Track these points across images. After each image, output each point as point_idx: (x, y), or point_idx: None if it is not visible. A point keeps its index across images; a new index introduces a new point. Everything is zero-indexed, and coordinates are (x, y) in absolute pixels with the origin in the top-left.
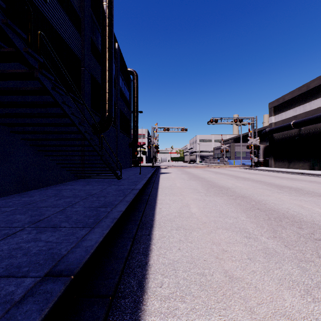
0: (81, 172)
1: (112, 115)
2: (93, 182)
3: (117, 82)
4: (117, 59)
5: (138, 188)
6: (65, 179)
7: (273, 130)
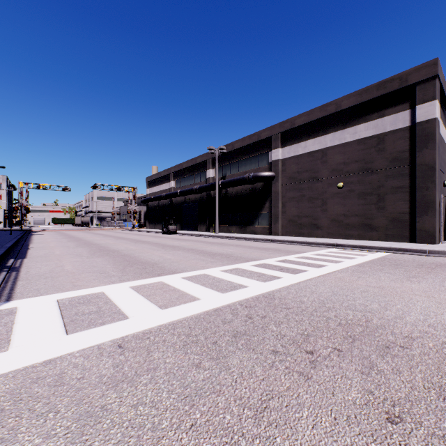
0: None
1: None
2: None
3: None
4: None
5: (19, 237)
6: None
7: (145, 200)
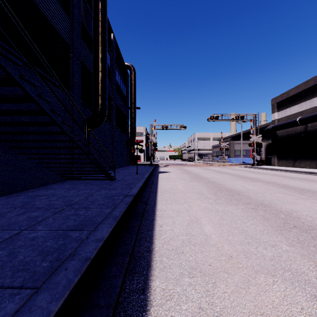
0: (68, 173)
1: (105, 109)
2: (81, 184)
3: (112, 75)
4: (113, 51)
5: (133, 194)
6: (48, 181)
7: (277, 126)
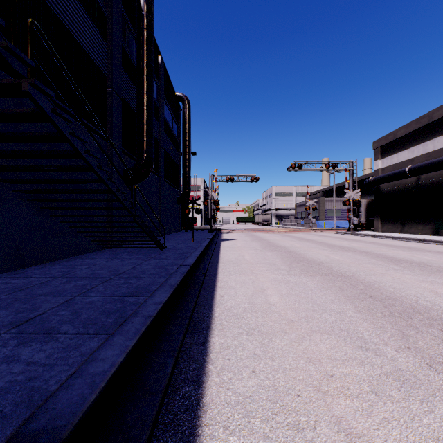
0: (106, 240)
1: (152, 157)
2: (124, 253)
3: (160, 110)
4: (160, 78)
5: (189, 264)
6: (83, 249)
7: (380, 179)
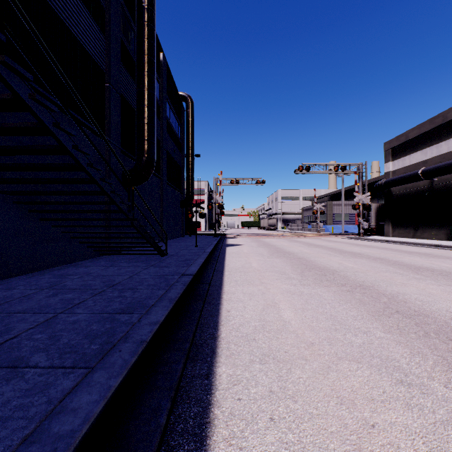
0: (103, 246)
1: (153, 158)
2: (122, 261)
3: (162, 110)
4: (163, 76)
5: (192, 273)
6: (77, 256)
7: (392, 181)
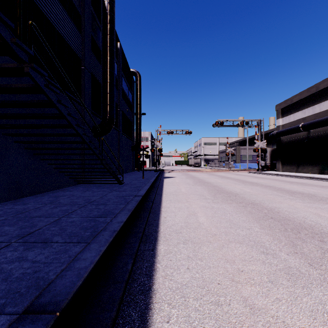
0: (81, 177)
1: (113, 117)
2: (93, 187)
3: (119, 82)
4: (119, 59)
5: (141, 195)
6: (64, 184)
7: (281, 132)
